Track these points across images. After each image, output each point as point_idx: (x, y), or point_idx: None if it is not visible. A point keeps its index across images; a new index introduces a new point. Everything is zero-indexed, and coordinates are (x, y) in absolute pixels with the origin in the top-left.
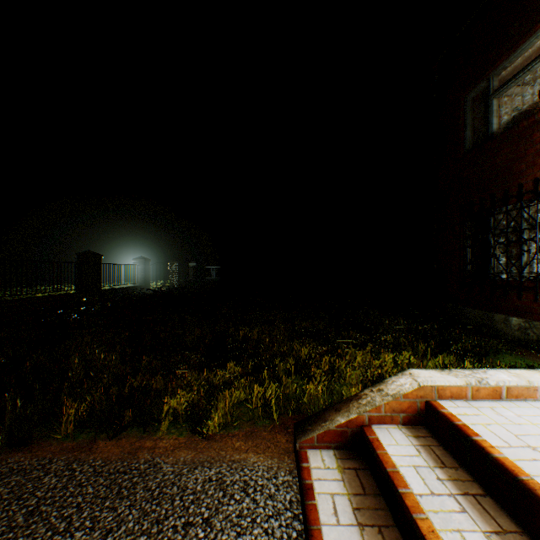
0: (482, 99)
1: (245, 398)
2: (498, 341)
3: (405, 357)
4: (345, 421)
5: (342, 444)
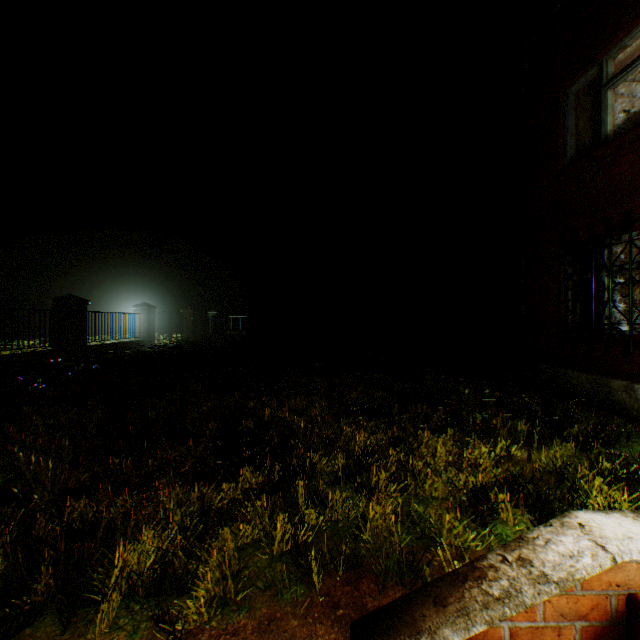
0: (588, 93)
1: (263, 533)
2: (618, 416)
3: (504, 447)
4: None
5: None
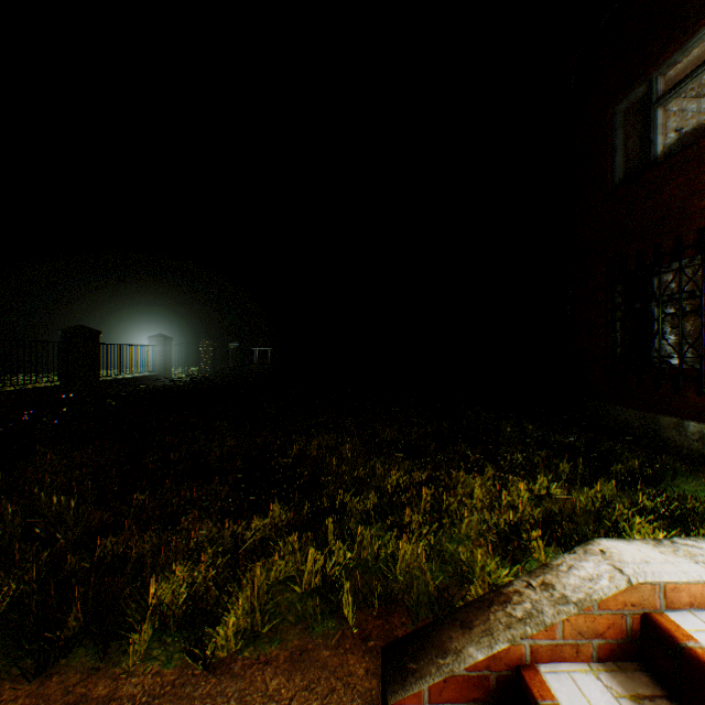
0: (638, 111)
1: (294, 571)
2: (667, 455)
3: (544, 486)
4: (485, 657)
5: (478, 703)
